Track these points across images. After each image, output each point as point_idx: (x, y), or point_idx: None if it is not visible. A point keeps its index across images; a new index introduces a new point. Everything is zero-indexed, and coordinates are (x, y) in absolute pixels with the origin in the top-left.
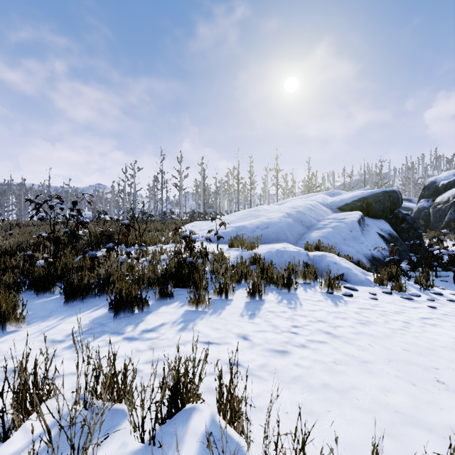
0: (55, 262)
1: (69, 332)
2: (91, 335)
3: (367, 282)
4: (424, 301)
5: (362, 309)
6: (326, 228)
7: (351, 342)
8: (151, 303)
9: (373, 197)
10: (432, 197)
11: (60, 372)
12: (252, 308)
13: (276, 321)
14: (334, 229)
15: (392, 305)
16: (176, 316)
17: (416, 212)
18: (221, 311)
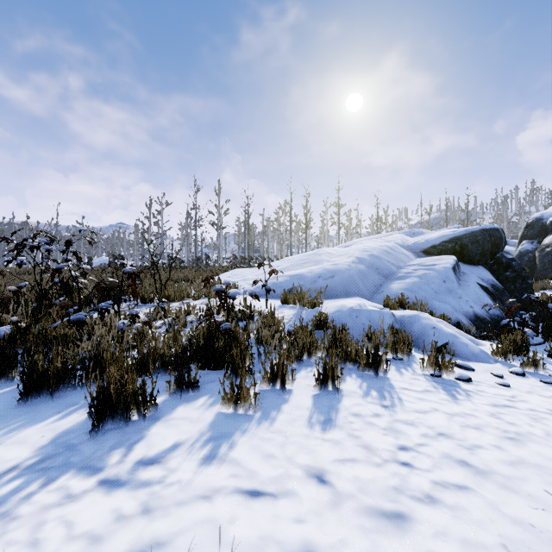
0: (29, 328)
1: (4, 467)
2: (41, 474)
3: (483, 356)
4: None
5: (497, 407)
6: (411, 277)
7: (513, 486)
8: (162, 398)
9: (469, 237)
10: (538, 237)
11: None
12: (324, 409)
13: (369, 436)
14: (421, 278)
15: (536, 397)
16: (201, 426)
17: (518, 256)
18: (275, 415)
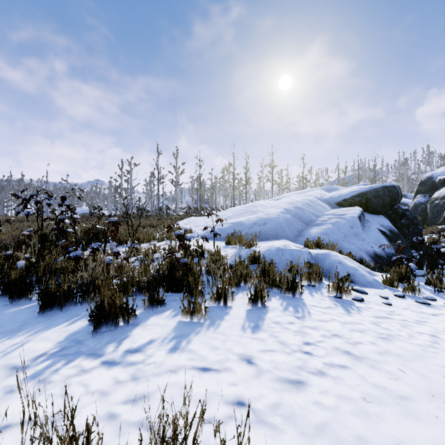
0: (38, 263)
1: (37, 353)
2: (63, 357)
3: (375, 284)
4: (442, 306)
5: (378, 318)
6: (326, 224)
7: (378, 366)
8: (139, 312)
9: (373, 193)
10: (429, 192)
11: (10, 420)
12: (254, 319)
13: (284, 336)
14: (334, 225)
15: (409, 312)
16: (167, 329)
17: (413, 207)
18: (219, 323)
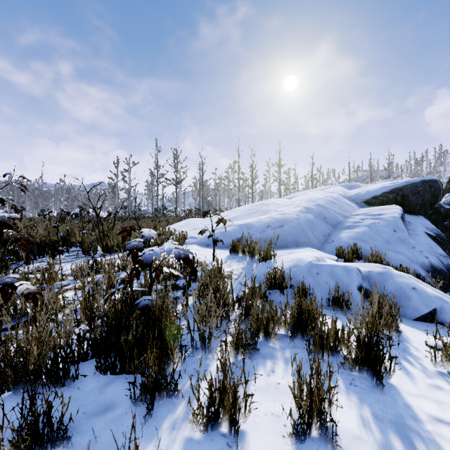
0: None
1: None
2: None
3: None
4: None
5: None
6: (360, 227)
7: None
8: None
9: (410, 188)
10: None
11: None
12: None
13: None
14: (371, 228)
15: None
16: None
17: None
18: None
